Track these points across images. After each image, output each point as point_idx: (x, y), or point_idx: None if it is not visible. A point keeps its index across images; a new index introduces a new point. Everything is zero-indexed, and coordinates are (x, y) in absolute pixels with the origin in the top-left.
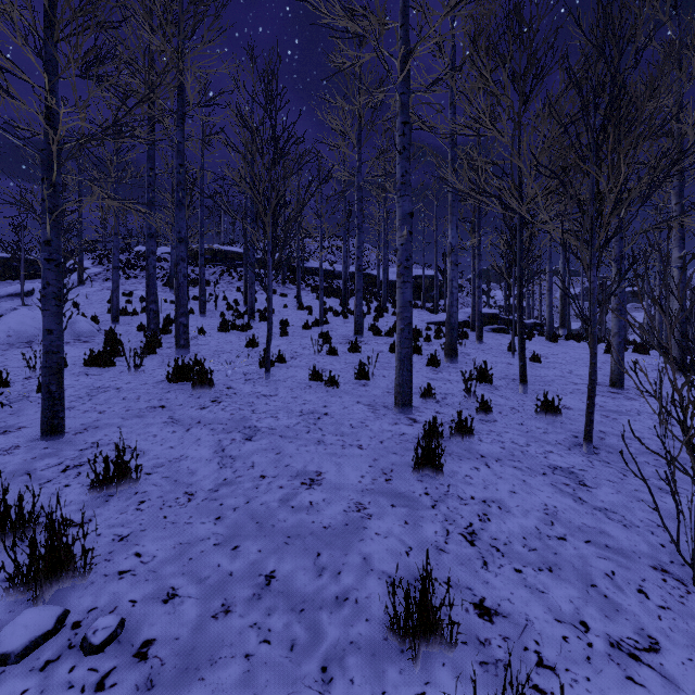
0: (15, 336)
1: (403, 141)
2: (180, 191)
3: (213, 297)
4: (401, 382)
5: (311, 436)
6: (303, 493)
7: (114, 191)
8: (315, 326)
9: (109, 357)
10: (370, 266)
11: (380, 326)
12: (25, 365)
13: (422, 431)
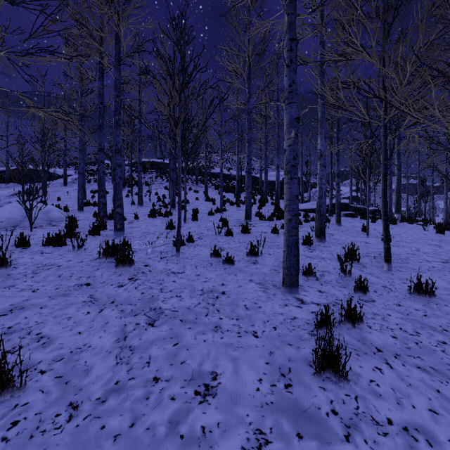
0: (6, 221)
1: (290, 55)
2: (117, 115)
3: (149, 192)
4: (288, 266)
5: (209, 319)
6: (195, 410)
7: (79, 121)
8: (217, 213)
9: (61, 239)
10: (255, 171)
11: (263, 212)
12: (1, 245)
13: (312, 315)
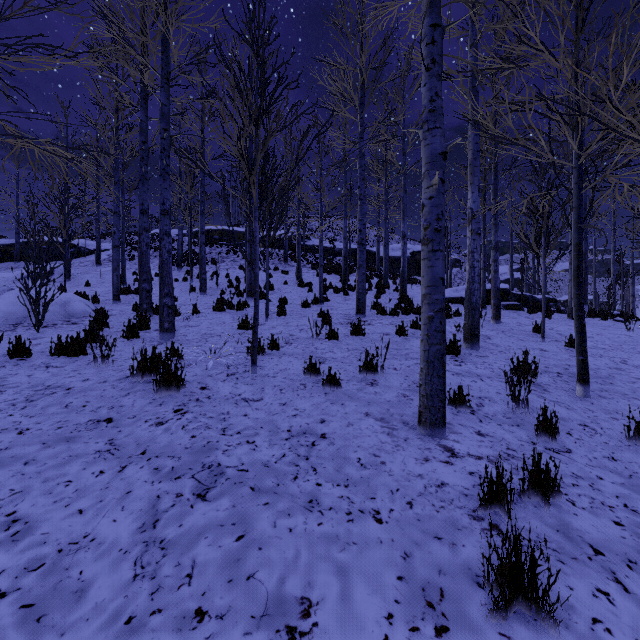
0: (3, 317)
1: (432, 52)
2: (164, 158)
3: (216, 274)
4: (429, 393)
5: (298, 486)
6: None
7: (114, 170)
8: (314, 304)
9: (79, 345)
10: (369, 243)
11: (383, 303)
12: None
13: (471, 478)
